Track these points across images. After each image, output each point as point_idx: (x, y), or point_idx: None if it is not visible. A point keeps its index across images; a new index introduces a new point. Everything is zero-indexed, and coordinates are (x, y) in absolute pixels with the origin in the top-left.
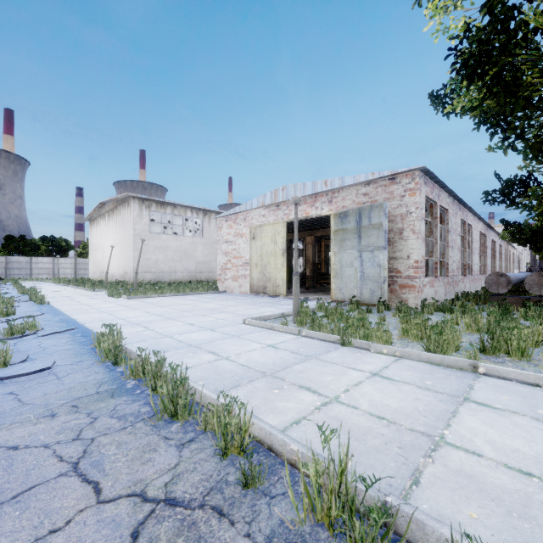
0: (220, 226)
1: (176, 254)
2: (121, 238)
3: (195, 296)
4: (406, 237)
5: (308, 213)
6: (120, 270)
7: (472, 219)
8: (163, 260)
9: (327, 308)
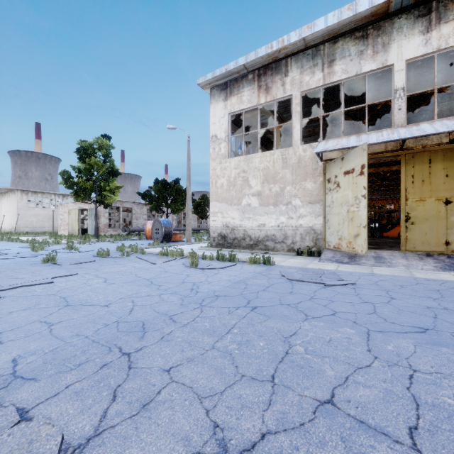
0: (59, 207)
1: (45, 218)
2: (10, 209)
3: (42, 236)
4: (101, 217)
5: (83, 207)
6: (10, 226)
7: (163, 207)
8: (36, 221)
9: (64, 236)
